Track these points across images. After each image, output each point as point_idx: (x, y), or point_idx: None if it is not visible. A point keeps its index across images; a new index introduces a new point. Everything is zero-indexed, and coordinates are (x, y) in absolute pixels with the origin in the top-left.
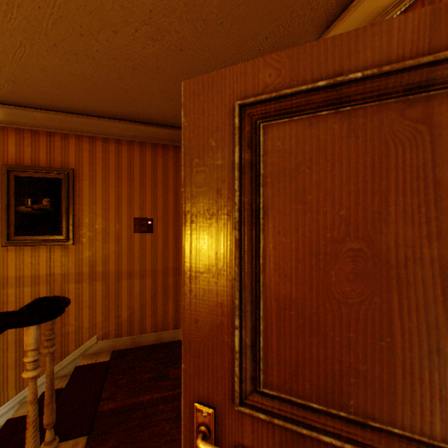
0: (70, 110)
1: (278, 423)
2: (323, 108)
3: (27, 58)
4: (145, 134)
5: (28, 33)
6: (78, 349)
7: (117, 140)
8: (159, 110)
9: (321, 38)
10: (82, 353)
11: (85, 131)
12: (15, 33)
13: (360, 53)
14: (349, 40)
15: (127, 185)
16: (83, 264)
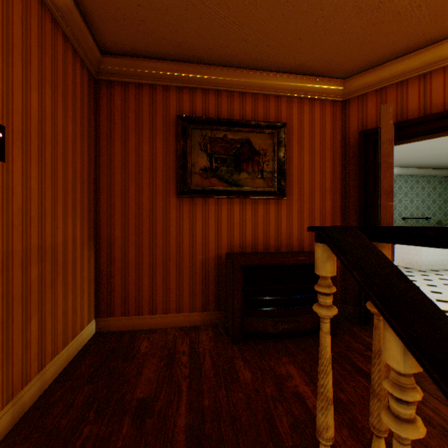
0: None
1: None
2: None
3: None
4: None
5: None
6: None
7: None
8: None
9: (271, 73)
10: None
11: None
12: None
13: None
14: None
15: None
16: None
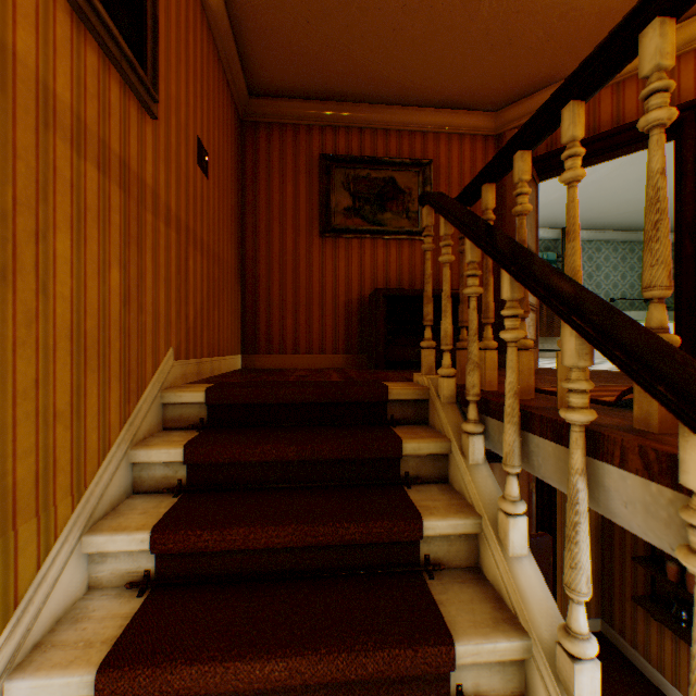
0: None
1: None
2: None
3: None
4: None
5: None
6: (157, 376)
7: None
8: (275, 7)
9: (416, 109)
10: (161, 385)
11: None
12: None
13: None
14: None
15: (194, 63)
16: (160, 178)
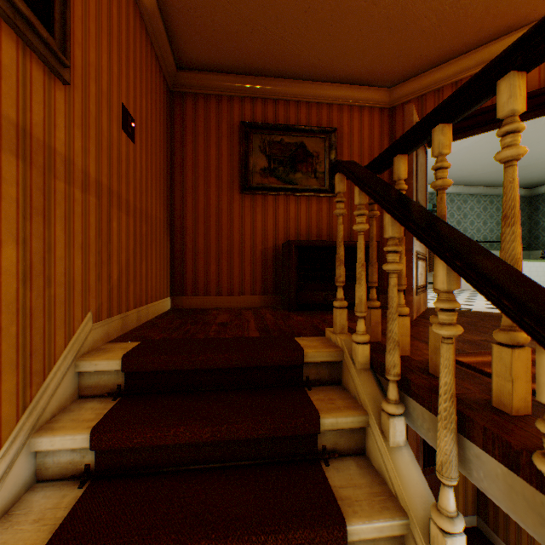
0: None
1: None
2: None
3: None
4: None
5: None
6: (70, 346)
7: None
8: None
9: (323, 84)
10: (76, 353)
11: None
12: None
13: None
14: None
15: (117, 34)
16: (75, 145)
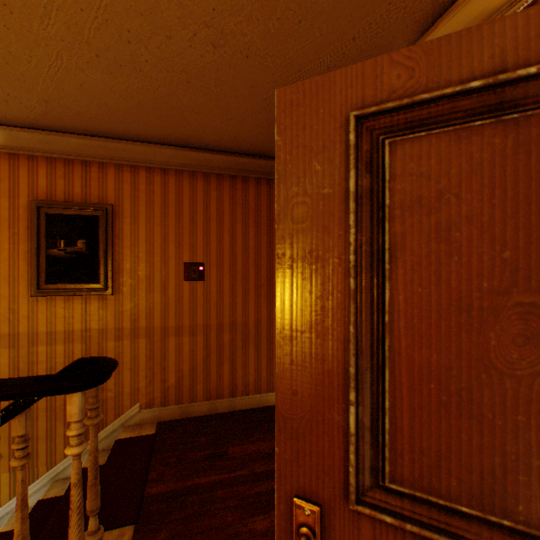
0: (109, 135)
1: (412, 530)
2: (476, 117)
3: (64, 72)
4: (196, 162)
5: (66, 43)
6: (118, 419)
7: (163, 169)
8: (215, 133)
9: (424, 36)
10: (123, 423)
11: (125, 160)
12: (52, 42)
13: (532, 41)
14: (515, 24)
15: (175, 223)
16: (124, 318)
